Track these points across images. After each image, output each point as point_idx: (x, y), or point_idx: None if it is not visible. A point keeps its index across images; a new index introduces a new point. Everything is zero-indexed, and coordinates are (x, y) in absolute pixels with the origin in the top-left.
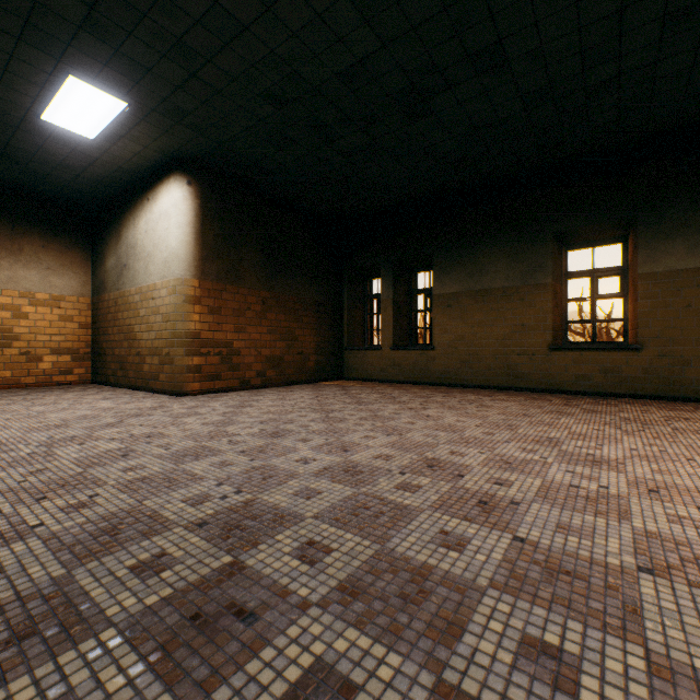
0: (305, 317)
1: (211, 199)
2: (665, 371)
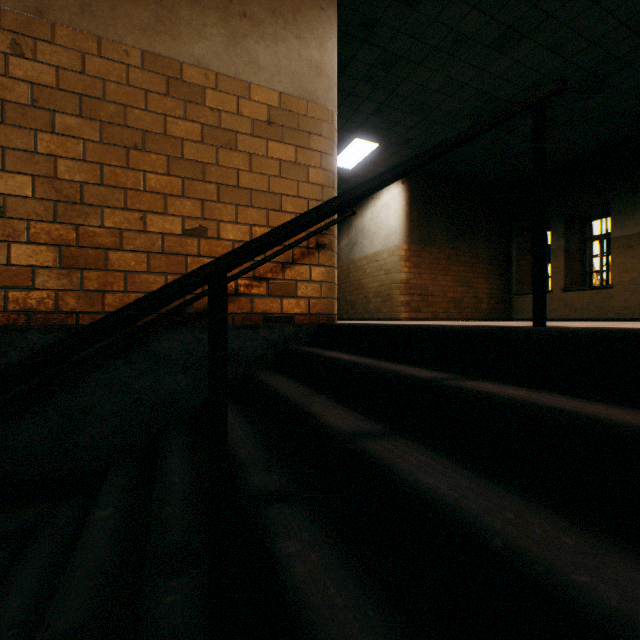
0: (478, 269)
1: (415, 190)
2: None
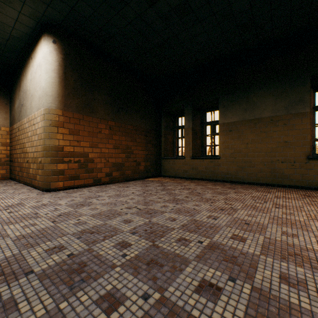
0: (138, 139)
1: (72, 56)
2: None
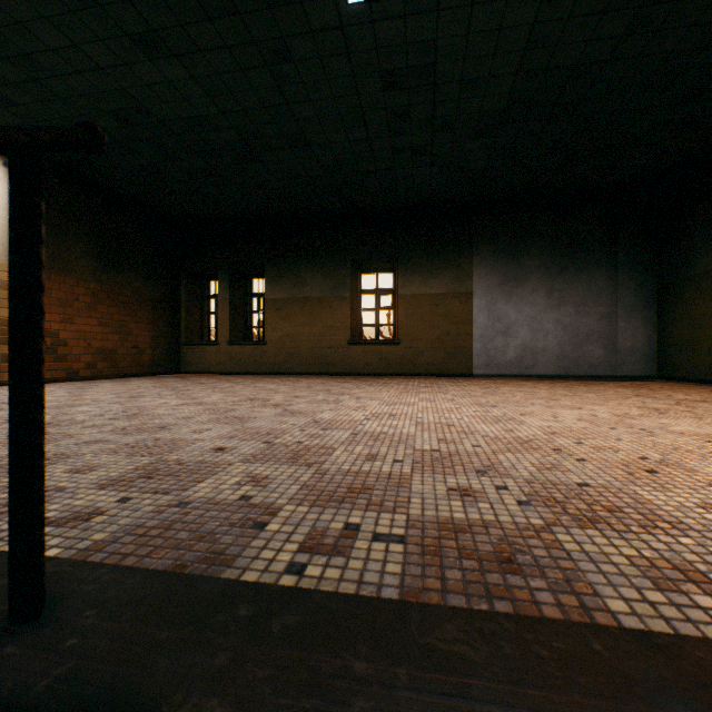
0: (141, 312)
1: None
2: (412, 357)
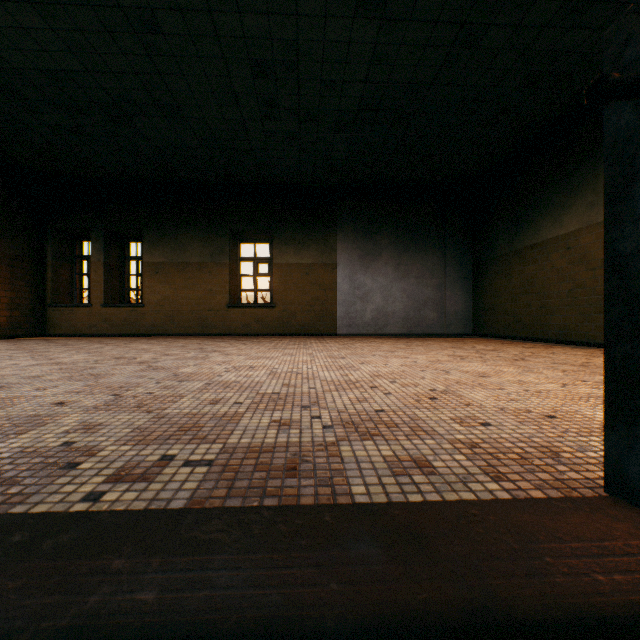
0: None
1: None
2: (286, 319)
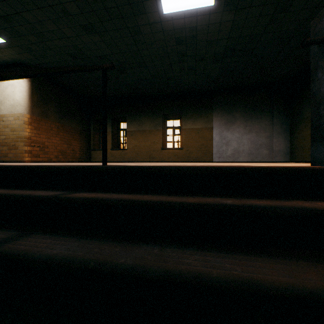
0: (75, 136)
1: (36, 82)
2: (188, 154)
